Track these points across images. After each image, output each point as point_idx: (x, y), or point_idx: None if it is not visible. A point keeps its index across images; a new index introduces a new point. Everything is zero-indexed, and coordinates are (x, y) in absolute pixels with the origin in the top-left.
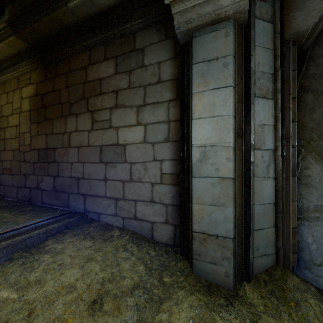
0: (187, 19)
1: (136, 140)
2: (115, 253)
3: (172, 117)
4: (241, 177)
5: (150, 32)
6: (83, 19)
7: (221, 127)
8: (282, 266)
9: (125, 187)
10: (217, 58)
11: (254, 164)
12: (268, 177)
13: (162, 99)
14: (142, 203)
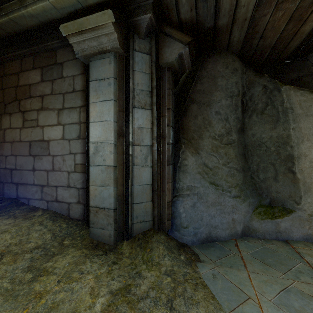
0: (82, 49)
1: (57, 137)
2: (30, 227)
3: (82, 119)
4: (123, 166)
5: (67, 51)
6: (12, 34)
7: (107, 129)
8: (157, 229)
9: (49, 176)
10: (105, 78)
11: (133, 156)
12: (146, 165)
13: (76, 105)
14: (61, 188)
